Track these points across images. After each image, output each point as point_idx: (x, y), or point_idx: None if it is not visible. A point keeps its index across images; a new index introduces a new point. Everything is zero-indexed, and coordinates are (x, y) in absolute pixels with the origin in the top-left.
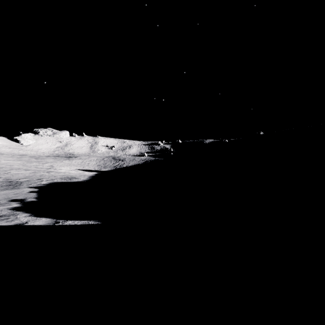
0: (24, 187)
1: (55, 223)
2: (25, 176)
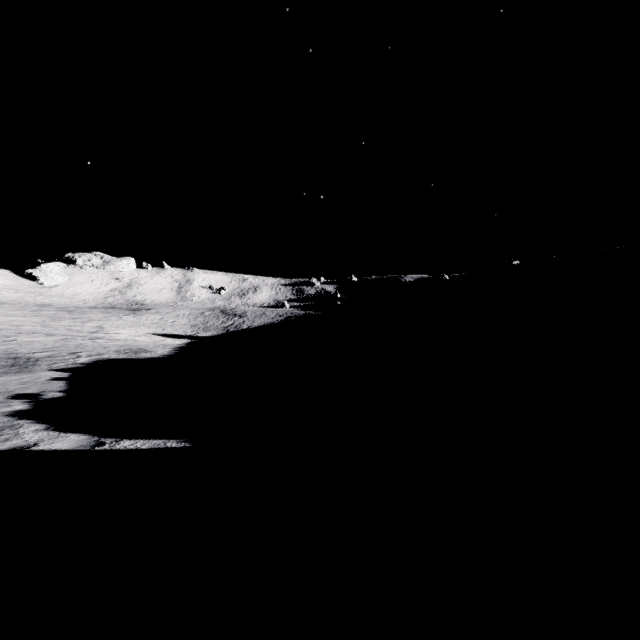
0: (42, 370)
1: (95, 446)
2: (45, 347)
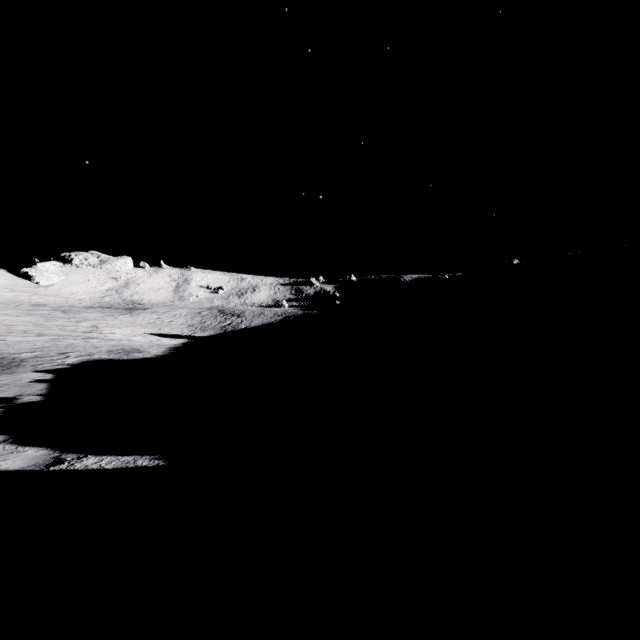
0: (25, 371)
1: (50, 465)
2: (33, 347)
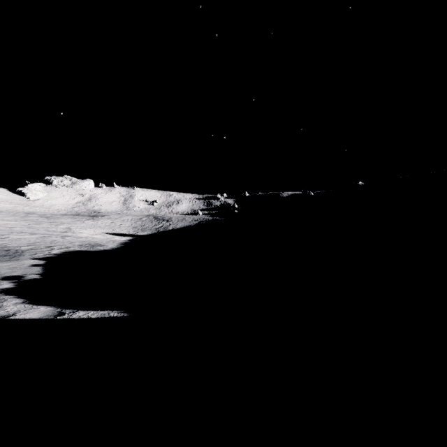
0: (26, 258)
1: (57, 316)
2: (29, 242)
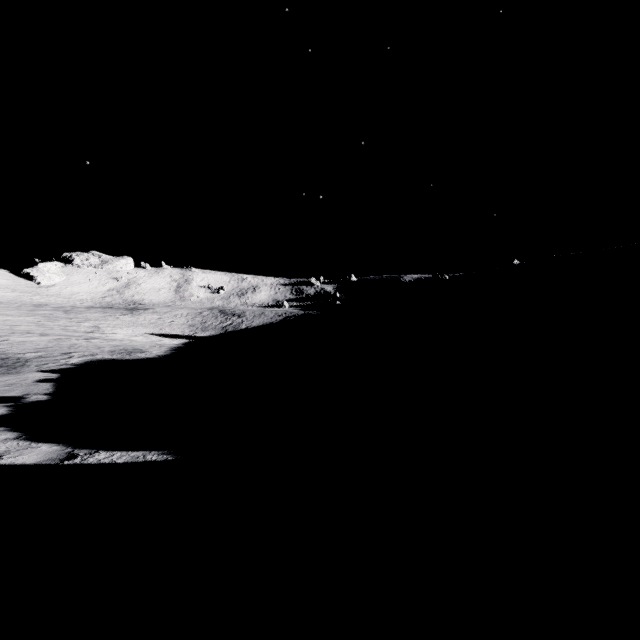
0: (30, 371)
1: (64, 459)
2: (37, 347)
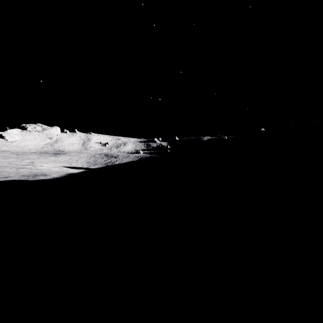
0: None
1: None
2: None
